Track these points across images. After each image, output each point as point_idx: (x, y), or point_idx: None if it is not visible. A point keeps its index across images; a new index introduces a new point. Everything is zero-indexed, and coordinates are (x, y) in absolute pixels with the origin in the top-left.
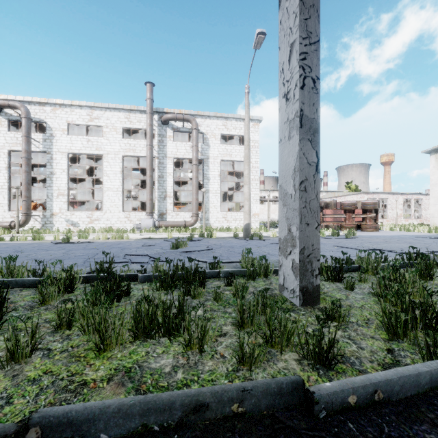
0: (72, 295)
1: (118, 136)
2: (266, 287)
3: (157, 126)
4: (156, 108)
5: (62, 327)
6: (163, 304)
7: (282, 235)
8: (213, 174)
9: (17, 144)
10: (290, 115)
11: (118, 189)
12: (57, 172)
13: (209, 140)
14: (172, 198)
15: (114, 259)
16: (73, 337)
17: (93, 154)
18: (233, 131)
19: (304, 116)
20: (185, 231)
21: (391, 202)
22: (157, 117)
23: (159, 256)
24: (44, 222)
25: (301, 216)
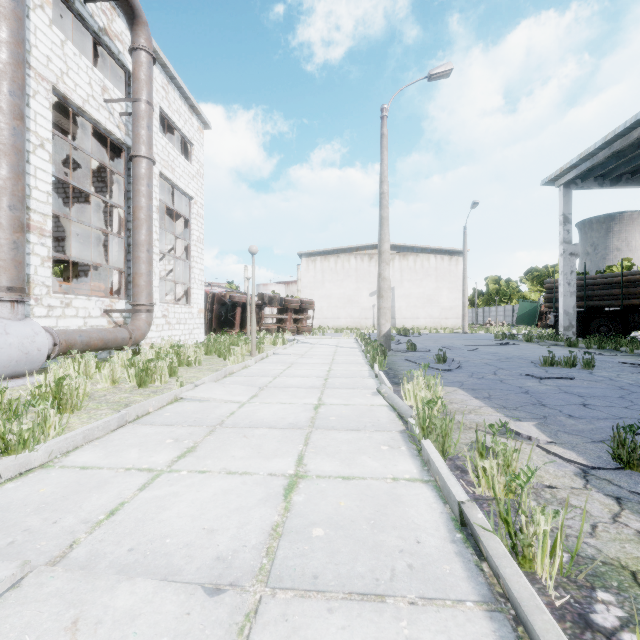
0: None
1: None
2: None
3: None
4: None
5: None
6: None
7: None
8: None
9: None
10: None
11: None
12: None
13: None
14: (49, 240)
15: None
16: None
17: None
18: (176, 115)
19: None
20: None
21: None
22: None
23: None
24: None
25: None
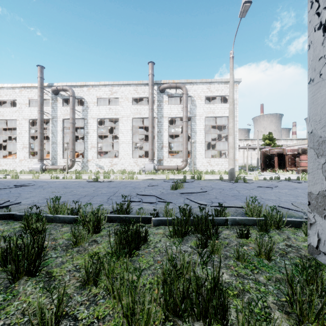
0: (98, 236)
1: (129, 104)
2: (286, 243)
3: (156, 94)
4: (155, 81)
5: (89, 282)
6: (195, 279)
7: (316, 189)
8: (199, 128)
9: (67, 114)
10: None
11: (129, 142)
12: (91, 131)
13: (196, 101)
14: (167, 148)
15: (129, 197)
16: (99, 299)
17: (113, 118)
18: (215, 92)
19: None
20: (178, 173)
21: None
22: (156, 87)
23: (164, 196)
24: (82, 166)
25: None
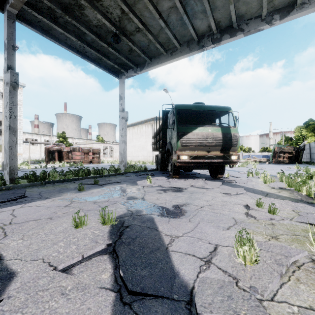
0: None
1: None
2: None
3: None
4: None
5: None
6: None
7: (5, 163)
8: None
9: None
10: (7, 124)
11: None
12: None
13: None
14: None
15: None
16: None
17: None
18: None
19: (11, 126)
20: None
21: (115, 149)
22: None
23: None
24: None
25: (10, 157)
